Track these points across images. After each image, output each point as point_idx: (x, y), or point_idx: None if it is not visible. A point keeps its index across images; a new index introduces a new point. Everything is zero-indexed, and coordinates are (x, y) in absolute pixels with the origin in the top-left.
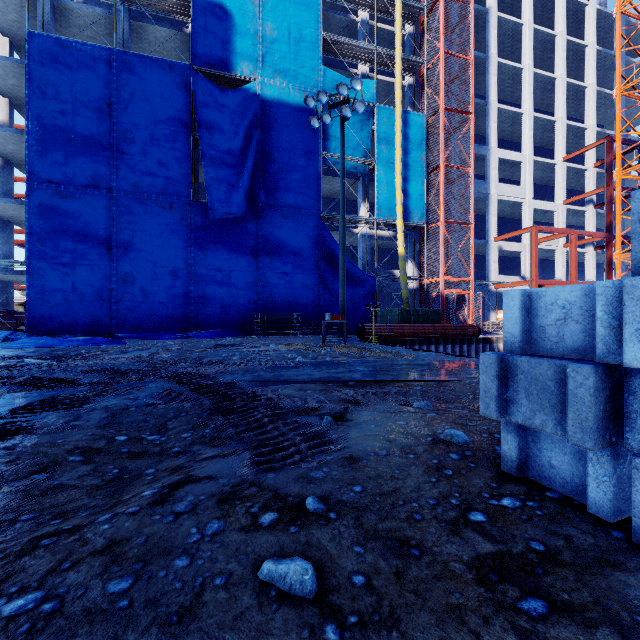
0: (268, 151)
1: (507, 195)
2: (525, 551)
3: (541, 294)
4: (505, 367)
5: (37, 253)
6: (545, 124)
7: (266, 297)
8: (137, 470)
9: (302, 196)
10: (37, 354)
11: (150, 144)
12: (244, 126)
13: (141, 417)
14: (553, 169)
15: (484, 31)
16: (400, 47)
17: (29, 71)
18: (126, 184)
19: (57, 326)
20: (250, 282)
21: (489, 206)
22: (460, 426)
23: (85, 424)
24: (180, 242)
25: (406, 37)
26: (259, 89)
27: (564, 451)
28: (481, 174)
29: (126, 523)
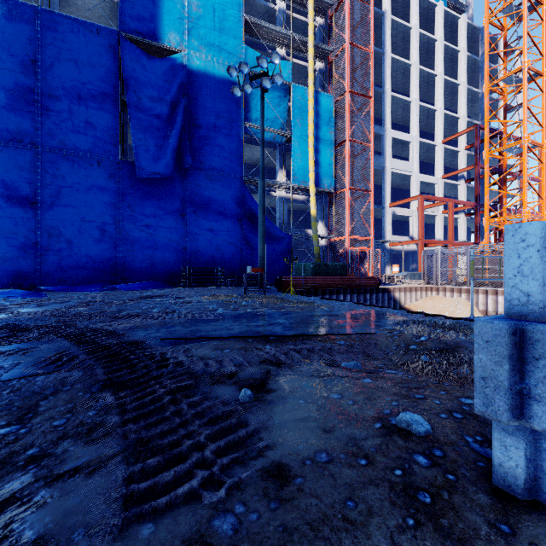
0: (194, 118)
1: (399, 169)
2: None
3: None
4: (519, 342)
5: None
6: (428, 112)
7: (192, 252)
8: None
9: (226, 160)
10: None
11: (77, 103)
12: (171, 93)
13: (4, 396)
14: (434, 149)
15: (381, 31)
16: (312, 35)
17: None
18: (52, 140)
19: None
20: (177, 238)
21: (385, 177)
22: (409, 401)
23: None
24: (108, 198)
25: (317, 28)
26: (186, 60)
27: None
28: (378, 151)
29: None
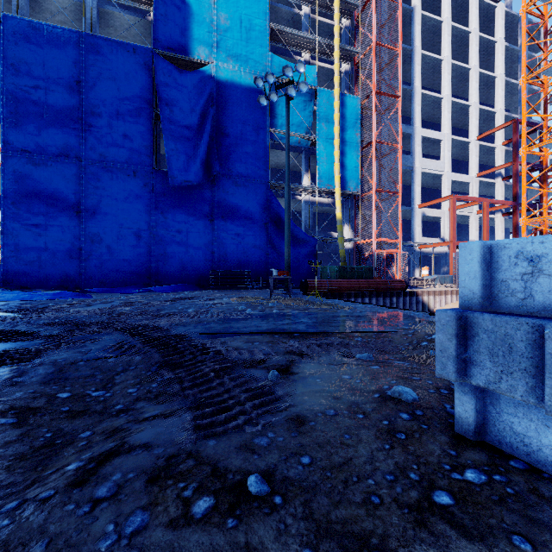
0: (222, 126)
1: (429, 168)
2: (509, 551)
3: (503, 246)
4: (464, 325)
5: (11, 215)
6: (461, 108)
7: (220, 255)
8: (72, 433)
9: (252, 167)
10: (6, 307)
11: (116, 118)
12: (201, 104)
13: (89, 371)
14: (468, 147)
15: (410, 27)
16: (338, 38)
17: (4, 50)
18: (94, 154)
19: (30, 281)
20: (206, 242)
21: (414, 178)
22: (405, 381)
23: (29, 380)
24: (143, 206)
25: (343, 30)
26: (214, 71)
27: (529, 417)
28: (407, 150)
29: (31, 516)
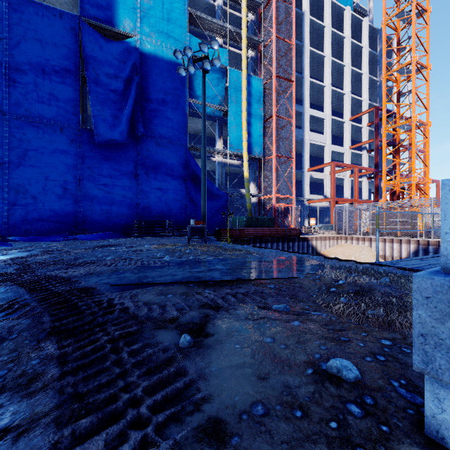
0: (146, 93)
1: (315, 140)
2: None
3: None
4: None
5: None
6: (338, 95)
7: (144, 207)
8: None
9: (173, 130)
10: None
11: (41, 77)
12: (126, 71)
13: None
14: (343, 125)
15: (301, 28)
16: (245, 28)
17: None
18: (18, 108)
19: None
20: (131, 195)
21: (304, 147)
22: (336, 344)
23: None
24: (69, 160)
25: (249, 23)
26: (138, 44)
27: None
28: (298, 125)
29: None
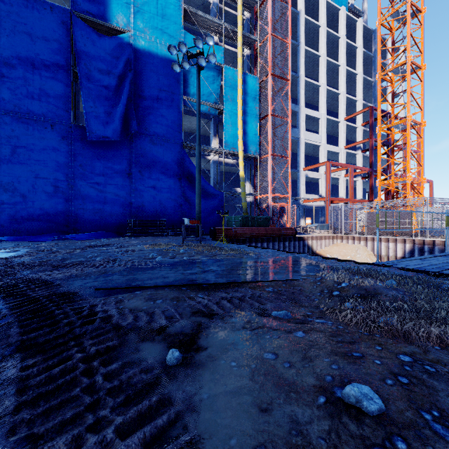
0: (139, 90)
1: (311, 140)
2: None
3: None
4: None
5: None
6: (333, 95)
7: (138, 206)
8: None
9: (167, 128)
10: None
11: (31, 71)
12: (119, 67)
13: None
14: (338, 125)
15: (296, 27)
16: (241, 25)
17: None
18: (7, 104)
19: None
20: (124, 194)
21: (300, 146)
22: (349, 362)
23: None
24: (61, 158)
25: (245, 21)
26: (132, 39)
27: None
28: (294, 125)
29: None
